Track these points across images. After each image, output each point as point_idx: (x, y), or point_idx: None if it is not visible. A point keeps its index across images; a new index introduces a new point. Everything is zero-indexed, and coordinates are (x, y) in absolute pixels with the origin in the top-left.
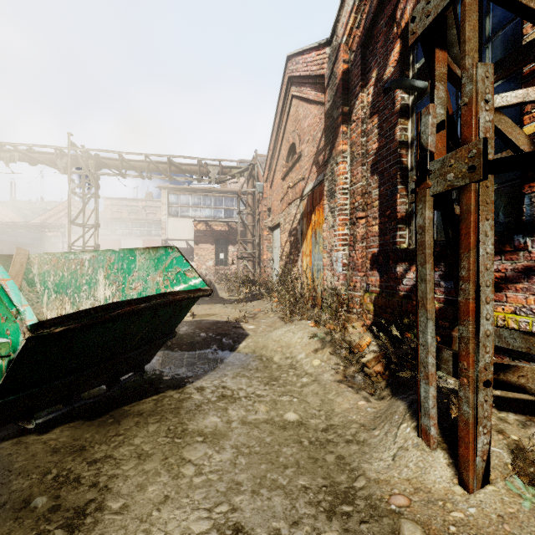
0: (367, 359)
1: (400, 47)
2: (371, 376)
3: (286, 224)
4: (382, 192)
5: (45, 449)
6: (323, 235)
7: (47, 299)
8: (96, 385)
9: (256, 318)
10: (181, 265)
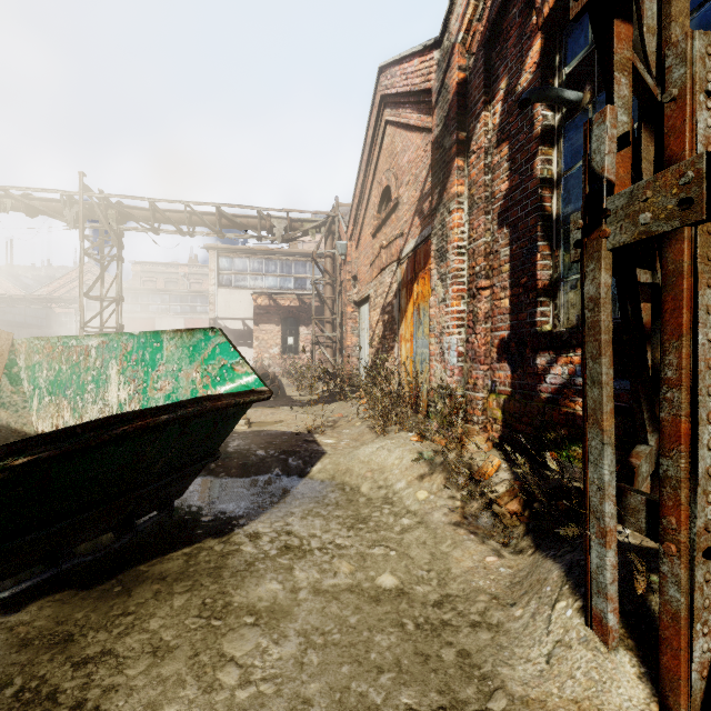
0: (497, 493)
1: (542, 44)
2: (503, 518)
3: (377, 297)
4: (515, 252)
5: (10, 640)
6: (429, 312)
7: (37, 403)
8: (99, 534)
9: (336, 427)
10: (228, 355)
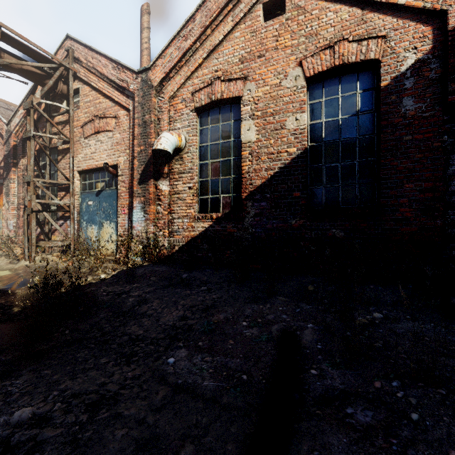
0: (18, 254)
1: (36, 154)
2: (20, 259)
3: None
4: None
5: None
6: (2, 212)
7: None
8: None
9: None
10: None
